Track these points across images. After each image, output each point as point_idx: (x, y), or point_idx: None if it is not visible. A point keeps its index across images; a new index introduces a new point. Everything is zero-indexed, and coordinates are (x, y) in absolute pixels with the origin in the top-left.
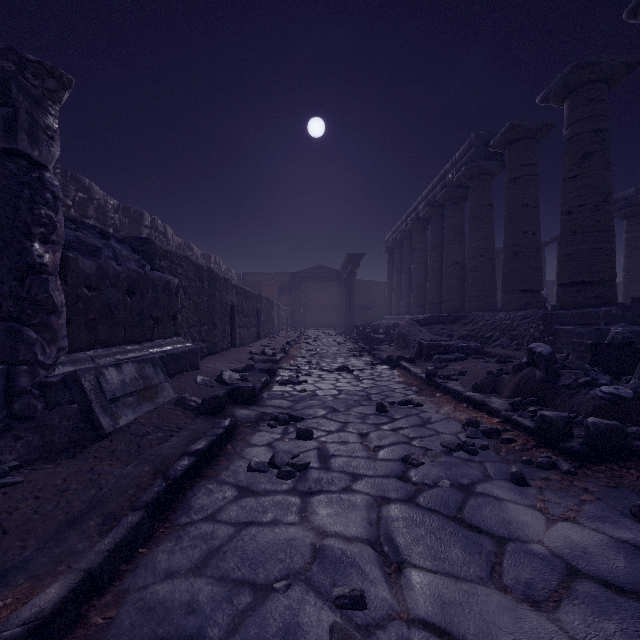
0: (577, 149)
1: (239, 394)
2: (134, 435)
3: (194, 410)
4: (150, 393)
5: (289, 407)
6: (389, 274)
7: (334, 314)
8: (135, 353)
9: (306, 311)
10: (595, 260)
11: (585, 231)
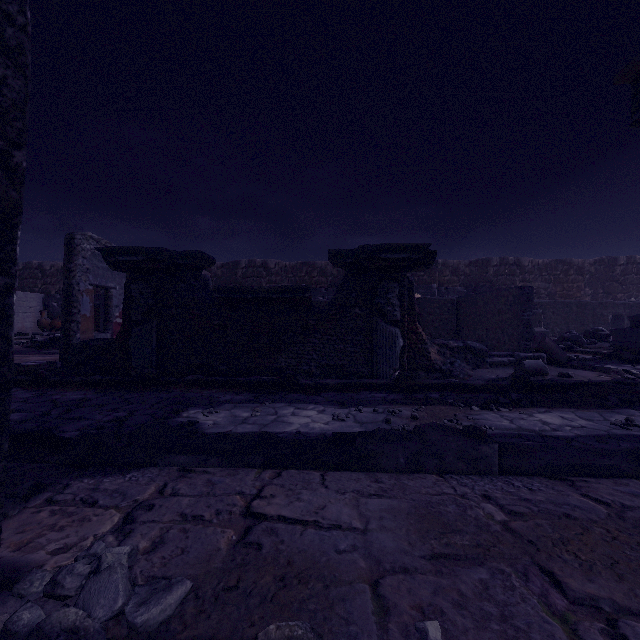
0: None
1: None
2: None
3: None
4: None
5: None
6: None
7: None
8: None
9: None
10: None
11: None
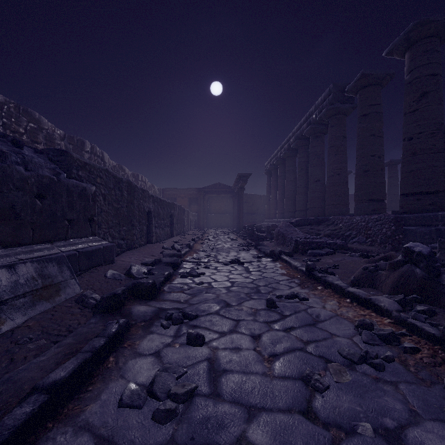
0: (416, 89)
1: (139, 290)
2: (14, 343)
3: (92, 308)
4: (50, 291)
5: (186, 301)
6: (268, 189)
7: (228, 218)
8: (43, 252)
9: (208, 216)
10: (431, 175)
11: (423, 153)
